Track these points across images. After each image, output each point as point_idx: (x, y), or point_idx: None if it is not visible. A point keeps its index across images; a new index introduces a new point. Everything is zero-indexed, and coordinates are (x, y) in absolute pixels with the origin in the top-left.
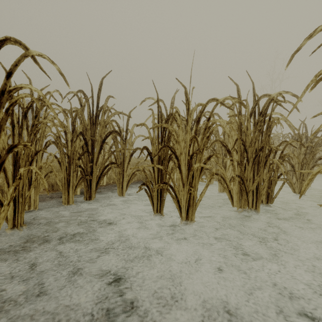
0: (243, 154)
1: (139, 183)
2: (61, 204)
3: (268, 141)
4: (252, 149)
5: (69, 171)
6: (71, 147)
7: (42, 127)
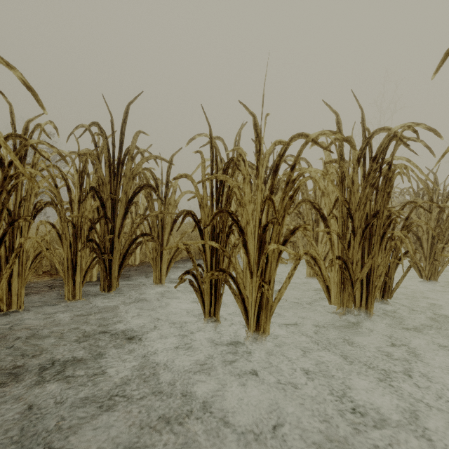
0: (347, 222)
1: (188, 261)
2: (63, 299)
3: (387, 203)
4: (360, 214)
5: (74, 248)
6: (78, 211)
7: (22, 180)
